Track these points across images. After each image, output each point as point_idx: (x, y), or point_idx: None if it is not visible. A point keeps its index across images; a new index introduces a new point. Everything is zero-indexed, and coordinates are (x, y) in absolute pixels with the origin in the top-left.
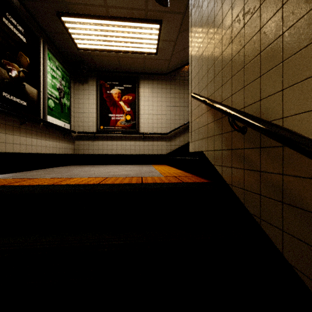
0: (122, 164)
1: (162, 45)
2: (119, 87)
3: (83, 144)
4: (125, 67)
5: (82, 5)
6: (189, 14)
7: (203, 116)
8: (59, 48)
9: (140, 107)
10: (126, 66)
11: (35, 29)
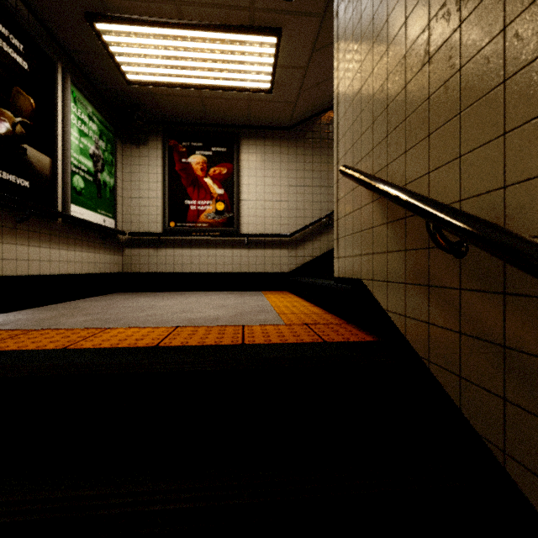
0: (209, 290)
1: (282, 74)
2: (204, 153)
3: (138, 255)
4: (215, 115)
5: (133, 0)
6: (334, 15)
7: (362, 210)
8: (93, 80)
9: (242, 187)
10: (215, 113)
11: (47, 45)
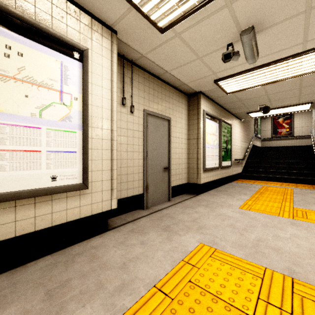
0: None
1: None
2: (282, 118)
3: (264, 143)
4: None
5: None
6: None
7: (313, 134)
8: None
9: (294, 124)
10: None
11: None
